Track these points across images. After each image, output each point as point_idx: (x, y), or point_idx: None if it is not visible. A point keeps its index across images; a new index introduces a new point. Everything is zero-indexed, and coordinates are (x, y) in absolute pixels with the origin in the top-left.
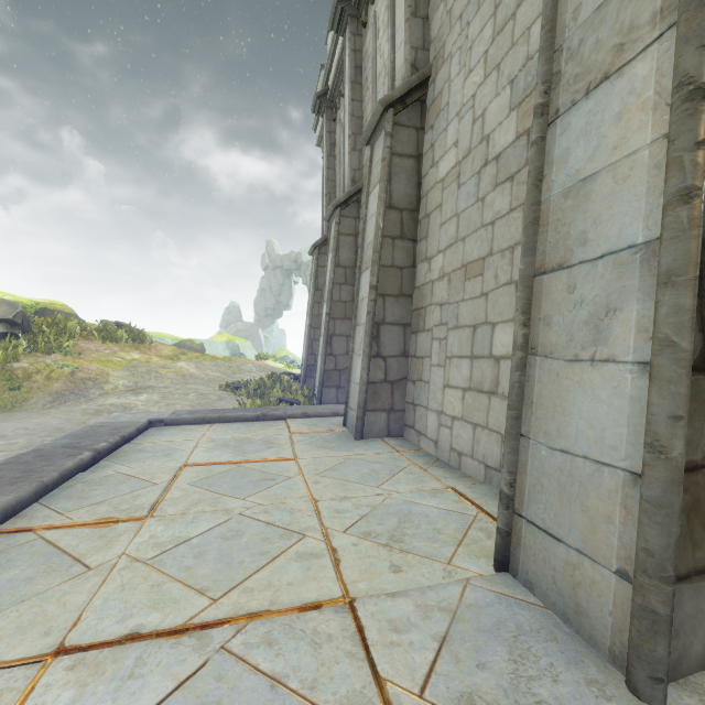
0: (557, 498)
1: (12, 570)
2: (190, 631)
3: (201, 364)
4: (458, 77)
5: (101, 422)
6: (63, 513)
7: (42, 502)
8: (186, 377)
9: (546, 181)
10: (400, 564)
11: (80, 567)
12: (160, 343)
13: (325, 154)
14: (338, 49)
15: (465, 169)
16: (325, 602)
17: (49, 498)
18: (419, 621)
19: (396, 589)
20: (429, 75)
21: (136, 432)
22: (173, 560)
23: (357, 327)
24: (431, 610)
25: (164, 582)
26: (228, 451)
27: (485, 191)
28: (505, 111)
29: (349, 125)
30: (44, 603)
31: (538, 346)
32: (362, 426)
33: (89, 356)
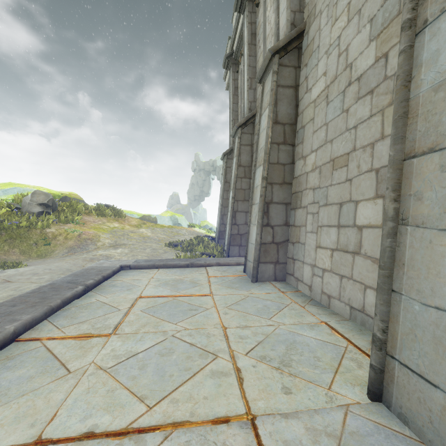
0: (433, 348)
1: (22, 369)
2: (130, 434)
3: (154, 230)
4: (326, 26)
5: (92, 266)
6: (60, 328)
7: (49, 320)
8: (145, 238)
9: (415, 80)
10: (290, 386)
11: (64, 371)
12: (130, 217)
13: (231, 94)
14: (240, 24)
15: (332, 90)
16: (232, 417)
17: (53, 317)
18: (309, 445)
19: (288, 410)
20: (303, 29)
21: (112, 273)
22: (124, 370)
23: (253, 206)
24: (319, 435)
25: (116, 388)
26: (168, 288)
27: (349, 104)
28: (365, 43)
29: (247, 72)
30: (36, 398)
31: (408, 217)
32: (257, 273)
33: (89, 225)
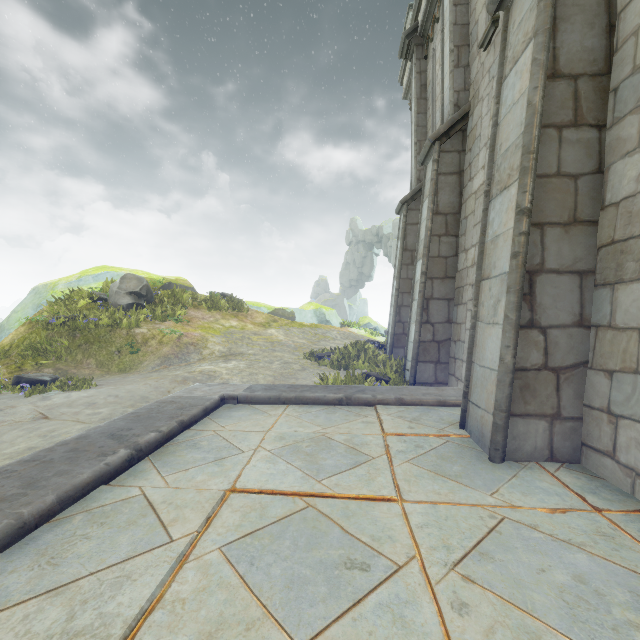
0: None
1: None
2: None
3: (289, 331)
4: None
5: (175, 396)
6: None
7: None
8: (274, 344)
9: None
10: None
11: None
12: (255, 311)
13: (414, 98)
14: None
15: None
16: None
17: (17, 549)
18: None
19: None
20: None
21: (201, 413)
22: None
23: (484, 282)
24: None
25: None
26: (297, 463)
27: None
28: None
29: (451, 37)
30: None
31: None
32: (504, 441)
33: (196, 323)
